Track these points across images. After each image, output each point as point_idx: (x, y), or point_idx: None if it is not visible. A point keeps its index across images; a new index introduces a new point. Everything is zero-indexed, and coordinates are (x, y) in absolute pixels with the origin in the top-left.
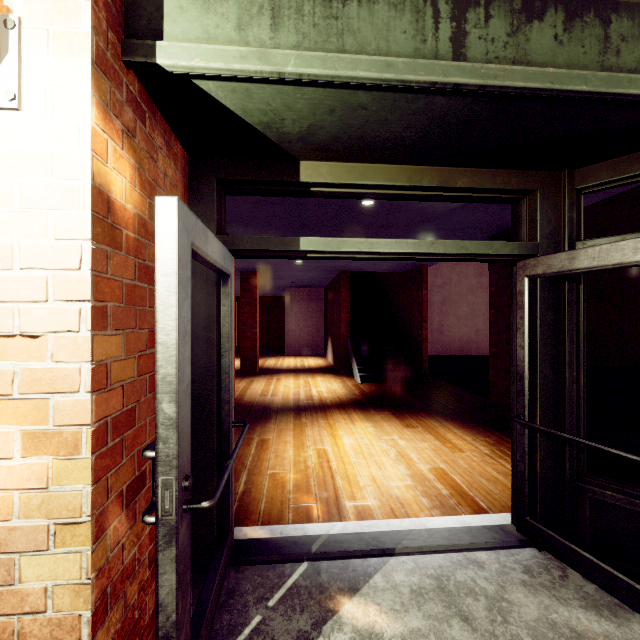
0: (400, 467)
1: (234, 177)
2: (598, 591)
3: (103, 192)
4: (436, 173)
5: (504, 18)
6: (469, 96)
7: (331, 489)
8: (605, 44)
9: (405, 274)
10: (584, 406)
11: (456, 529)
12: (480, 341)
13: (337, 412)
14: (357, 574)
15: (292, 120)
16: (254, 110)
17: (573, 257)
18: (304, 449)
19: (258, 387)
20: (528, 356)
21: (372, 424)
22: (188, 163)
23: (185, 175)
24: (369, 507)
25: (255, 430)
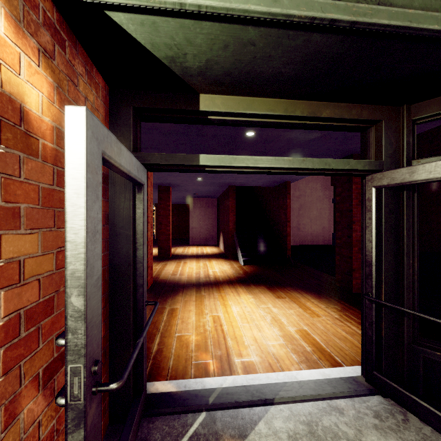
0: (274, 329)
1: (147, 106)
2: (433, 432)
3: (14, 101)
4: (306, 106)
5: None
6: (340, 34)
7: (223, 348)
8: None
9: (274, 188)
10: (417, 286)
11: (320, 381)
12: (325, 235)
13: (227, 287)
14: (245, 422)
15: (193, 55)
16: (161, 44)
17: (413, 171)
18: (203, 316)
19: (170, 268)
20: (375, 248)
21: (252, 296)
22: (109, 93)
23: (106, 103)
24: (252, 362)
25: (167, 301)
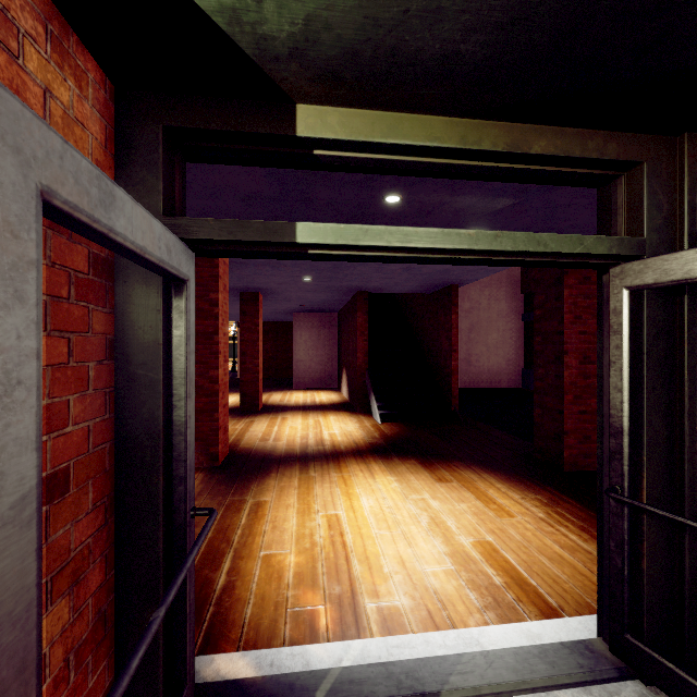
0: (435, 541)
1: (191, 124)
2: None
3: None
4: (501, 131)
5: None
6: None
7: (345, 580)
8: None
9: (431, 296)
10: None
11: (524, 650)
12: (511, 372)
13: (353, 461)
14: None
15: (276, 4)
16: None
17: None
18: (311, 516)
19: (259, 429)
20: (629, 402)
21: (396, 478)
22: (115, 99)
23: (108, 116)
24: (398, 610)
25: (249, 489)
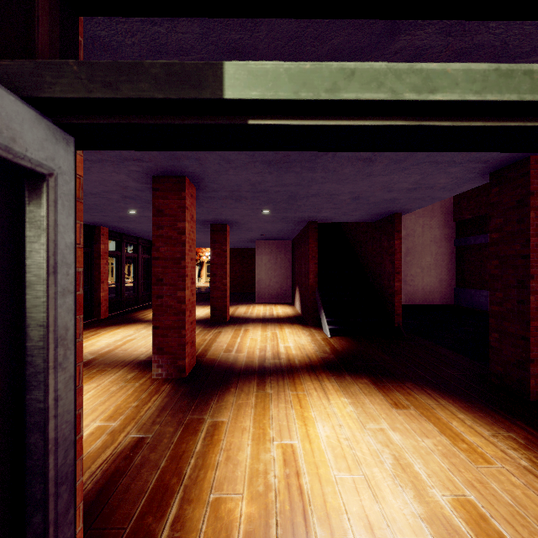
0: (405, 495)
1: None
2: None
3: None
4: None
5: None
6: None
7: None
8: None
9: (374, 224)
10: None
11: None
12: (443, 290)
13: (307, 378)
14: None
15: None
16: None
17: None
18: (265, 445)
19: (224, 340)
20: None
21: (350, 400)
22: None
23: None
24: None
25: (209, 405)
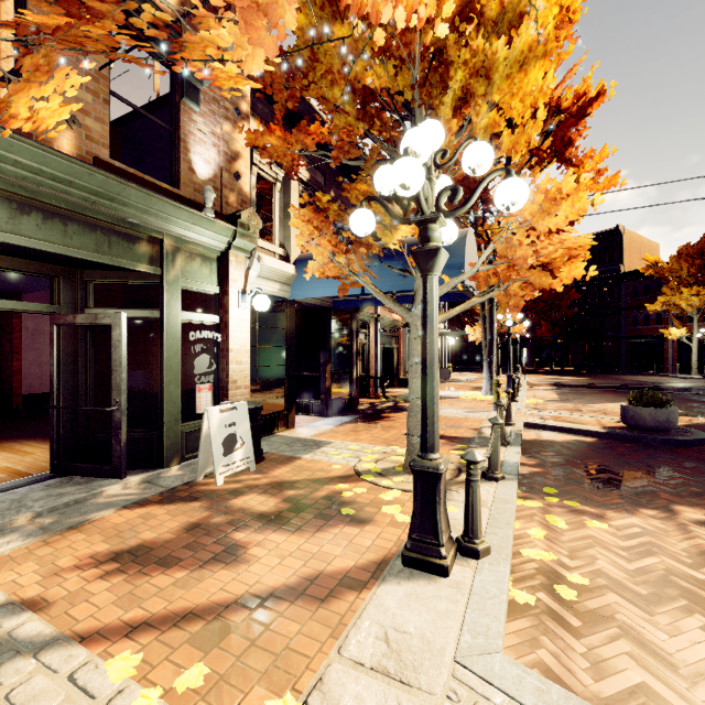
0: None
1: None
2: (86, 480)
3: None
4: None
5: (7, 210)
6: None
7: None
8: (65, 234)
9: None
10: (91, 395)
11: (2, 484)
12: None
13: None
14: None
15: None
16: None
17: (75, 317)
18: None
19: None
20: (56, 370)
21: None
22: None
23: None
24: None
25: None
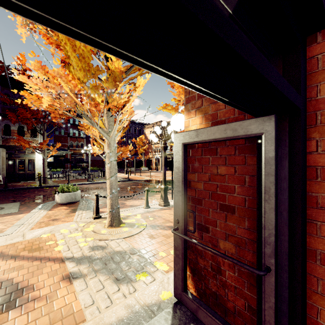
0: None
1: None
2: None
3: None
4: None
5: None
6: None
7: None
8: None
9: None
10: None
11: None
12: None
13: None
14: None
15: None
16: None
17: None
18: None
19: None
20: None
21: None
22: None
23: None
24: None
25: None
